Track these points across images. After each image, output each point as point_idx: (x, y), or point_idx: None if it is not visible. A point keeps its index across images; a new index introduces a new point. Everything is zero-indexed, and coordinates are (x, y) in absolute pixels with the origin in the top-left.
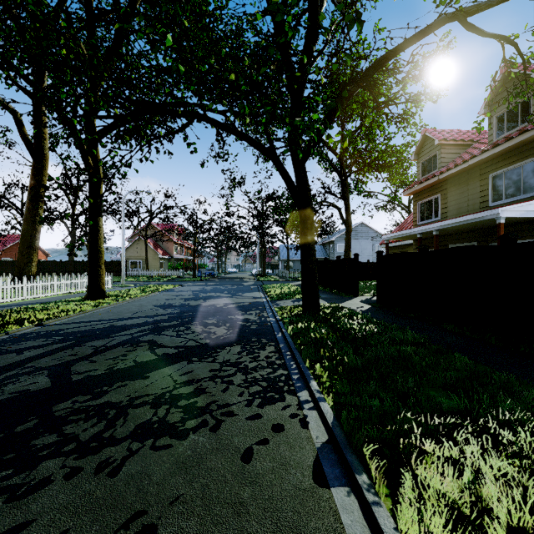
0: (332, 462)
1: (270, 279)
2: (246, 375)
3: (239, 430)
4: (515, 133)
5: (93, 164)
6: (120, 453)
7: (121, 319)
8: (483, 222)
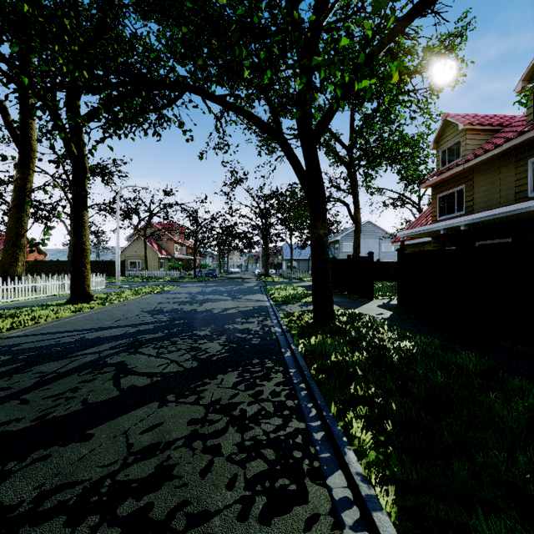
0: None
1: (274, 280)
2: (242, 432)
3: None
4: None
5: (76, 152)
6: None
7: (96, 330)
8: (526, 214)
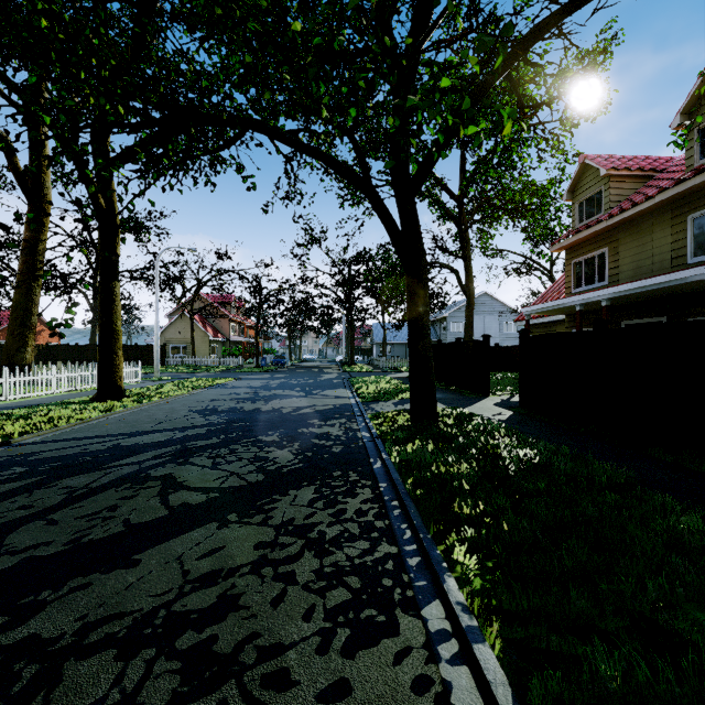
0: None
1: (361, 370)
2: (321, 557)
3: None
4: None
5: (105, 205)
6: None
7: (134, 435)
8: (684, 286)
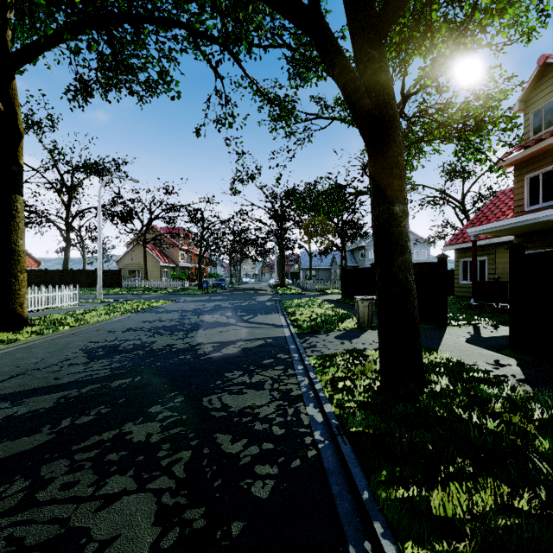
0: None
1: (291, 292)
2: None
3: None
4: None
5: (3, 107)
6: None
7: None
8: None
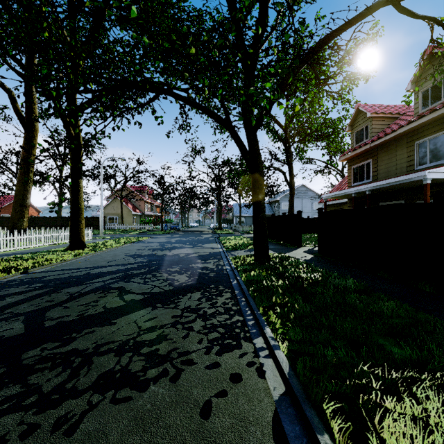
0: (291, 418)
1: (226, 232)
2: (205, 321)
3: (198, 380)
4: (438, 105)
5: (74, 134)
6: (80, 407)
7: (96, 268)
8: (411, 183)
